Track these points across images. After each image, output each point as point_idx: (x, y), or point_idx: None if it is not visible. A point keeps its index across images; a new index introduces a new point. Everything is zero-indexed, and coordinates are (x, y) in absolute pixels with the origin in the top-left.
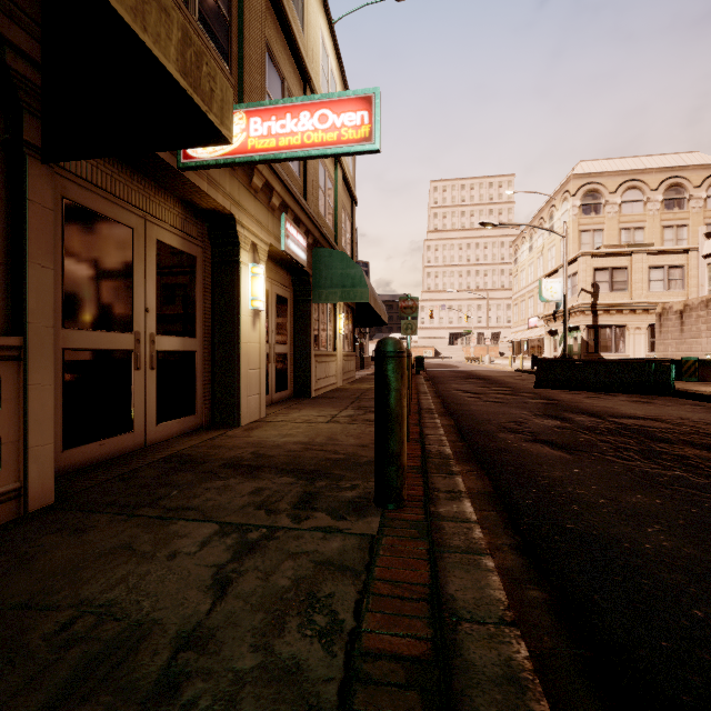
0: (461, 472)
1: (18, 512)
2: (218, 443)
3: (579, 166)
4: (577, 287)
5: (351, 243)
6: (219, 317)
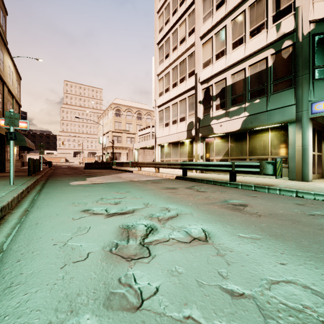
0: (45, 177)
1: None
2: None
3: (115, 100)
4: (109, 140)
5: None
6: None
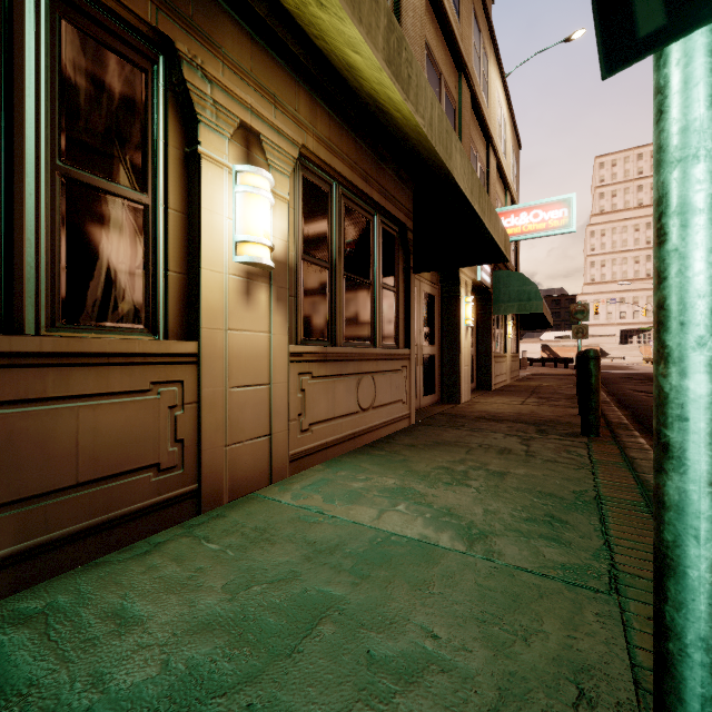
0: None
1: (409, 424)
2: (459, 410)
3: None
4: None
5: (515, 255)
6: (446, 332)
